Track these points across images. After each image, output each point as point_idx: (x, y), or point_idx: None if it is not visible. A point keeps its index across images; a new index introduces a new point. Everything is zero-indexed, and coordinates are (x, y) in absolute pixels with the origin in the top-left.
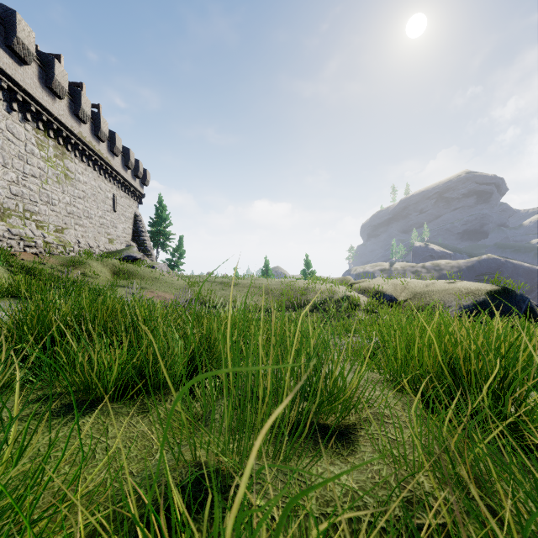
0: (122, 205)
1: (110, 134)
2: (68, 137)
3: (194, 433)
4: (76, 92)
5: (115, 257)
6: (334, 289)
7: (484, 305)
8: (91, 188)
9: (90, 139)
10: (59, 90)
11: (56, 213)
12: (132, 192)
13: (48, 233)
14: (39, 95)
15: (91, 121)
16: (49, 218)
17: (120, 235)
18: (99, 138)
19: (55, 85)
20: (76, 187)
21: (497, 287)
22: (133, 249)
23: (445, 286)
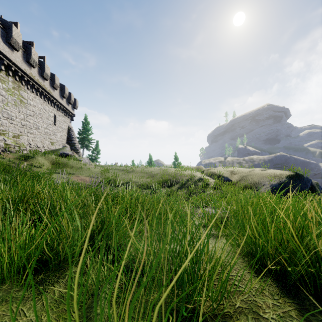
0: (60, 121)
1: (51, 75)
2: (22, 76)
3: (80, 321)
4: (27, 47)
5: (54, 154)
6: (193, 174)
7: (285, 184)
8: (38, 109)
9: (38, 78)
10: (15, 45)
11: (14, 125)
12: (66, 113)
13: (8, 138)
14: (1, 47)
15: (38, 66)
16: (9, 128)
17: (58, 140)
18: (44, 77)
19: (12, 41)
20: (28, 108)
21: (292, 173)
22: (66, 148)
23: (260, 172)
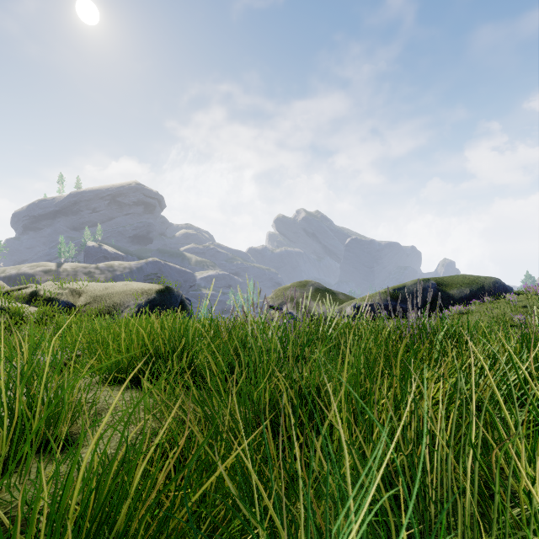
0: None
1: None
2: None
3: None
4: None
5: None
6: None
7: (155, 302)
8: None
9: None
10: None
11: None
12: None
13: None
14: None
15: None
16: None
17: None
18: None
19: None
20: None
21: (163, 287)
22: None
23: (124, 288)
